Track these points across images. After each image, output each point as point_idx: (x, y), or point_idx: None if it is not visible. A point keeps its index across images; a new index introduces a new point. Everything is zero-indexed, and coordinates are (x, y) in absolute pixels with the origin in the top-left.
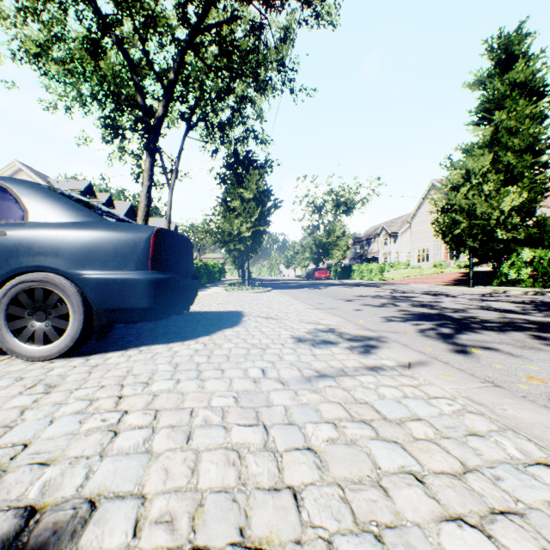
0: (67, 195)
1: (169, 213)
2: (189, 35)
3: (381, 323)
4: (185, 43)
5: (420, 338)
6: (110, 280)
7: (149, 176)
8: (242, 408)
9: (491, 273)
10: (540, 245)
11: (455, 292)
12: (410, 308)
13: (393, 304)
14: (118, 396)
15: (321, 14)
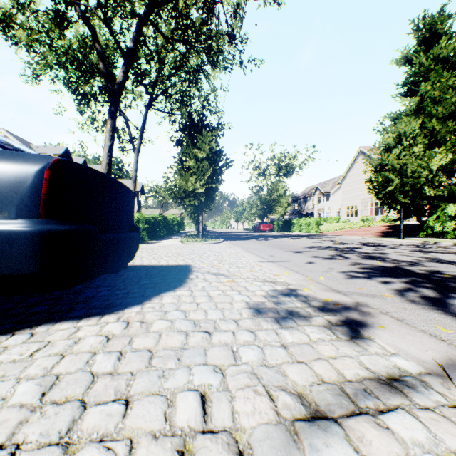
0: None
1: (134, 174)
2: (147, 6)
3: (345, 281)
4: (143, 13)
5: (409, 305)
6: None
7: (110, 137)
8: None
9: (412, 226)
10: None
11: (389, 243)
12: (362, 260)
13: (342, 256)
14: None
15: None
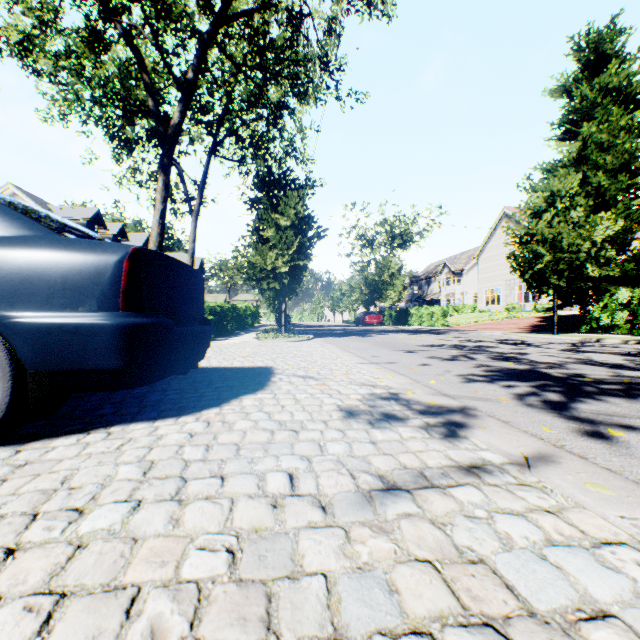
0: (1, 199)
1: (192, 246)
2: (212, 24)
3: (459, 385)
4: (206, 34)
5: (523, 409)
6: (54, 326)
7: (162, 198)
8: (240, 587)
9: (574, 318)
10: (637, 284)
11: (537, 341)
12: (490, 361)
13: (467, 357)
14: (6, 549)
15: (374, 1)
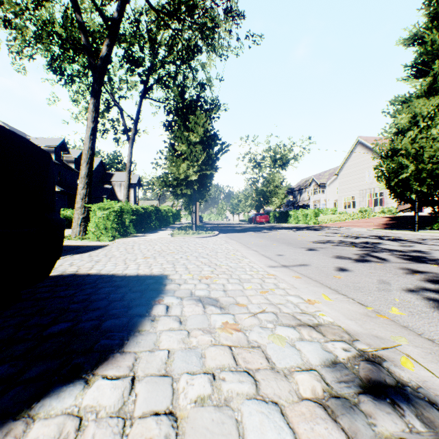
0: None
1: (129, 165)
2: None
3: None
4: None
5: None
6: None
7: (93, 118)
8: None
9: None
10: None
11: (407, 237)
12: (410, 264)
13: (374, 256)
14: None
15: None
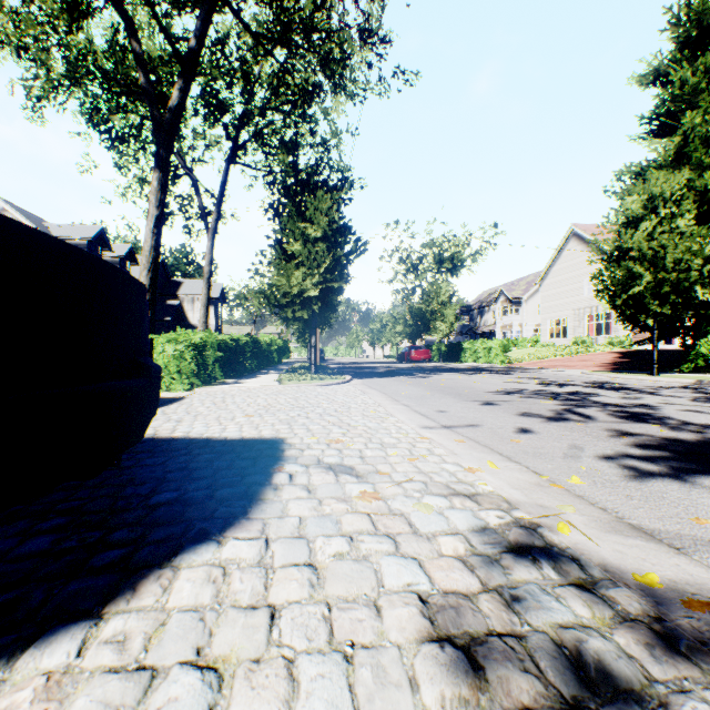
0: None
1: (208, 269)
2: None
3: (636, 490)
4: None
5: None
6: None
7: (157, 201)
8: None
9: (661, 353)
10: None
11: (638, 384)
12: (622, 424)
13: (577, 413)
14: None
15: None
